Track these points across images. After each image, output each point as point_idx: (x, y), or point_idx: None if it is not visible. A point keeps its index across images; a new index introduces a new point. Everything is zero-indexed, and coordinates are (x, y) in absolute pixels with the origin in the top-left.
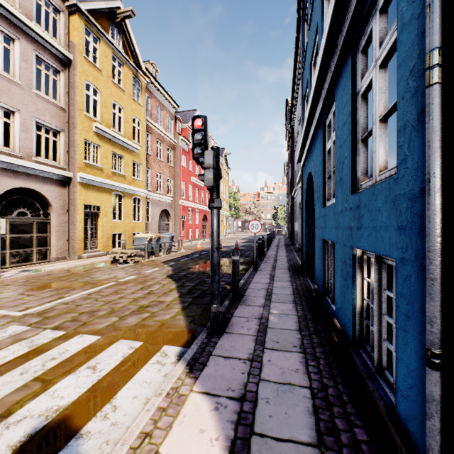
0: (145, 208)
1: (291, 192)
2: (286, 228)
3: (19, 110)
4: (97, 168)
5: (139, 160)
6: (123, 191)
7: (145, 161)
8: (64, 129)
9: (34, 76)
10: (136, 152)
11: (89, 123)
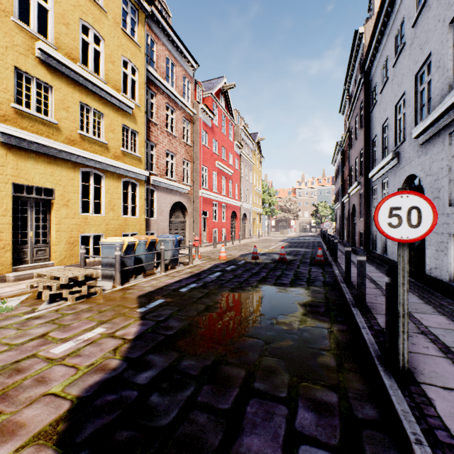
0: (144, 197)
1: (364, 172)
2: (340, 227)
3: None
4: (46, 123)
5: (134, 125)
6: (101, 167)
7: (145, 128)
8: None
9: None
10: (128, 112)
11: (27, 40)
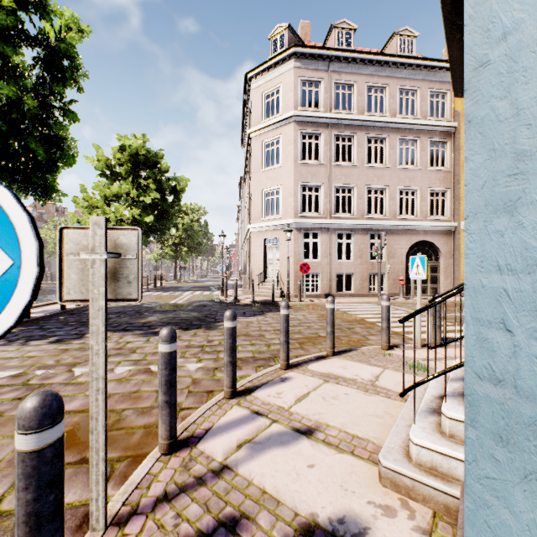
0: None
1: None
2: None
3: (419, 187)
4: None
5: None
6: None
7: None
8: (450, 187)
9: (428, 158)
10: None
11: None
